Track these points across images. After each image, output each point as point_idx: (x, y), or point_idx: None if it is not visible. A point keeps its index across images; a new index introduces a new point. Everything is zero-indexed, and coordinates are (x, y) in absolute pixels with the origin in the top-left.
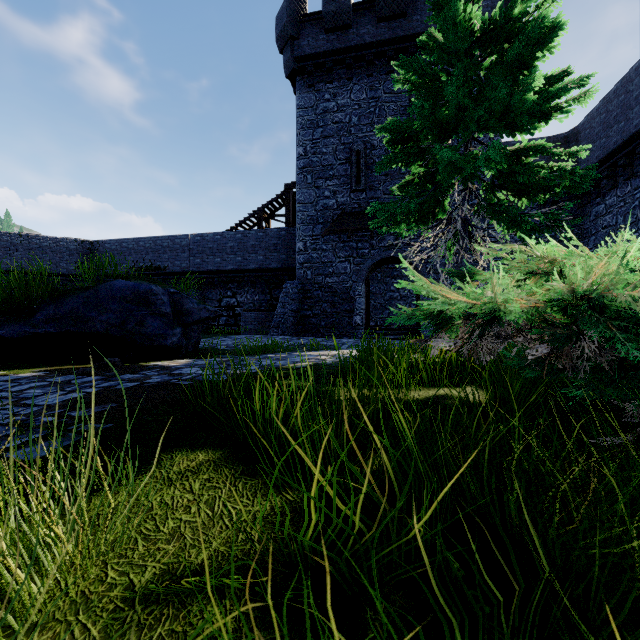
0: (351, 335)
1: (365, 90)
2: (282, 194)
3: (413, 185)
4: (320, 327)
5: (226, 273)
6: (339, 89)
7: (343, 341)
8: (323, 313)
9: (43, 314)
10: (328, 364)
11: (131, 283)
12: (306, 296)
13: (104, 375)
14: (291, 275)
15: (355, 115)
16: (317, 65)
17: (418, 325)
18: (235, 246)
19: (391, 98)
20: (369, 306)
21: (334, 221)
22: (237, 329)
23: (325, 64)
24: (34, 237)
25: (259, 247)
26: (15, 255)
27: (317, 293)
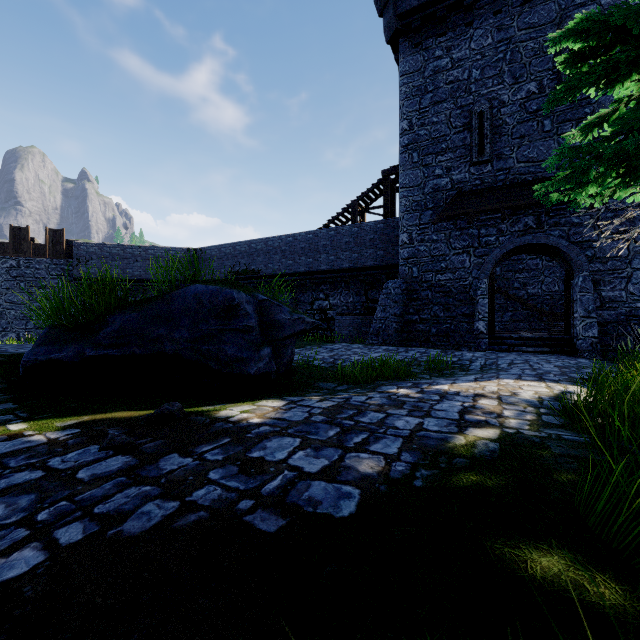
0: (471, 346)
1: (490, 33)
2: (379, 183)
3: (614, 119)
4: (430, 335)
5: (318, 274)
6: (454, 40)
7: (467, 356)
8: (433, 318)
9: (107, 331)
10: (536, 441)
11: (208, 289)
12: (411, 297)
13: (139, 453)
14: (390, 273)
15: (476, 68)
16: (425, 17)
17: (568, 334)
18: (328, 244)
19: (529, 34)
20: (493, 308)
21: (448, 204)
22: (332, 337)
23: (436, 13)
24: (150, 248)
25: (353, 244)
26: (135, 265)
27: (425, 293)
